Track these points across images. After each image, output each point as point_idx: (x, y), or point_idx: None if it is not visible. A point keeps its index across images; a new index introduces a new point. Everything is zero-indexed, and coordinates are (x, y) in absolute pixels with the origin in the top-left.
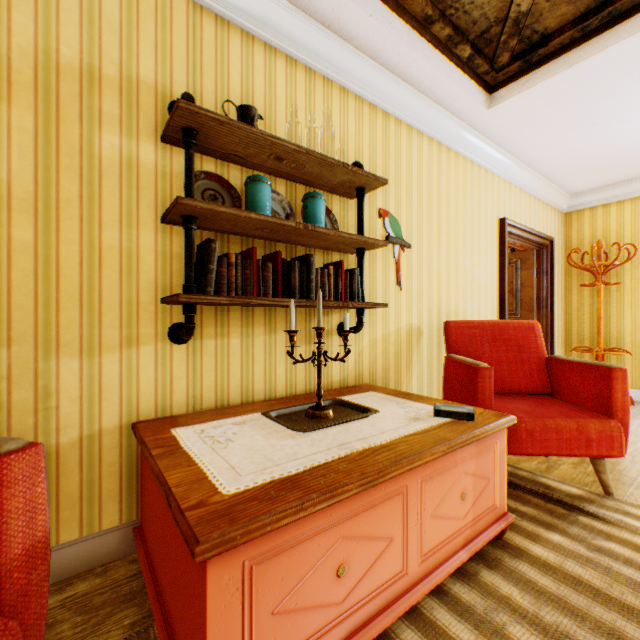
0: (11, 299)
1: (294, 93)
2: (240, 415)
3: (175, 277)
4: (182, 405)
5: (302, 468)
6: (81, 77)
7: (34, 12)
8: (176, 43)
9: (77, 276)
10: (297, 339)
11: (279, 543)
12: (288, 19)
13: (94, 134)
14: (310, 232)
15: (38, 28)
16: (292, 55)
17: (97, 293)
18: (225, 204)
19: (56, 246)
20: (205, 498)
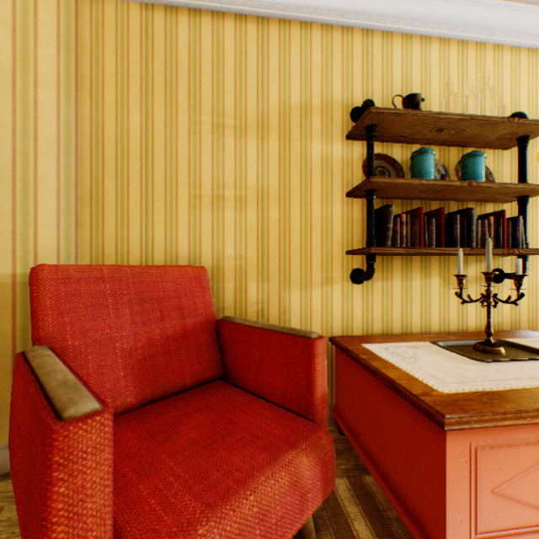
0: (268, 254)
1: (446, 68)
2: (408, 341)
3: (354, 235)
4: (358, 329)
5: (501, 388)
6: (300, 111)
7: (278, 81)
8: (354, 65)
9: (298, 238)
10: (449, 283)
11: (496, 439)
12: (443, 7)
13: (307, 146)
14: (471, 188)
15: (280, 89)
16: (445, 36)
17: (308, 249)
18: (390, 176)
19: (288, 221)
20: (426, 391)
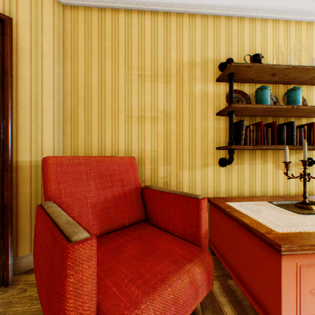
0: (170, 149)
1: (277, 37)
2: (254, 201)
3: (220, 138)
4: (223, 193)
5: (314, 230)
6: (189, 66)
7: (176, 49)
8: (221, 38)
9: (187, 140)
10: (278, 166)
11: (312, 261)
12: (275, 1)
13: (192, 86)
14: (293, 109)
15: (177, 54)
16: (276, 18)
17: (193, 146)
18: (242, 103)
19: (182, 130)
20: (268, 231)
